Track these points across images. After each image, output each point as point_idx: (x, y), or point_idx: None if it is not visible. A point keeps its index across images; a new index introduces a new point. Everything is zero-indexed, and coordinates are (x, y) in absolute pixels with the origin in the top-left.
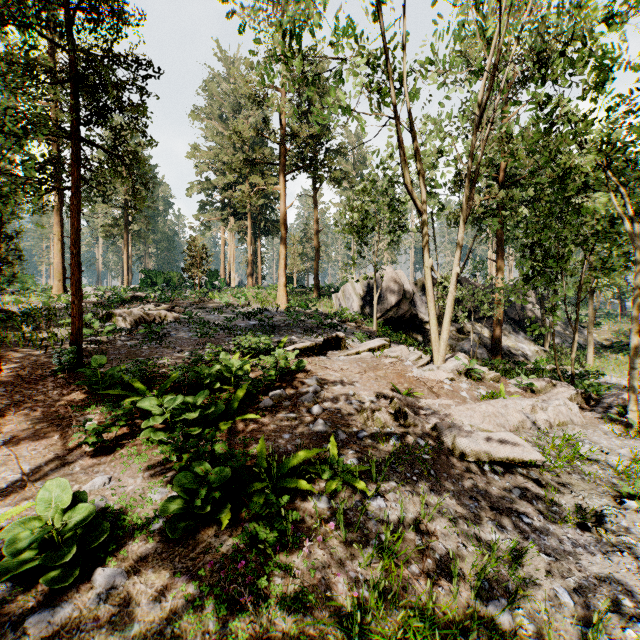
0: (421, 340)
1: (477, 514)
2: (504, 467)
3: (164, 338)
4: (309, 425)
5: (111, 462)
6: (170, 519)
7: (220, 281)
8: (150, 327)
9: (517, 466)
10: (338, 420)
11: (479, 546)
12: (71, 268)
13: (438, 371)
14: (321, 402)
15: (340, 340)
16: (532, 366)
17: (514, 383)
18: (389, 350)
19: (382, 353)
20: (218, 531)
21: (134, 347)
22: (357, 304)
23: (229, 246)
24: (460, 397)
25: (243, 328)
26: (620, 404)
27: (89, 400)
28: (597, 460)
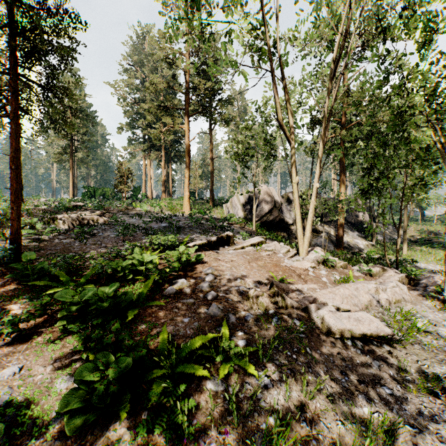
0: (287, 237)
1: (348, 388)
2: (363, 341)
3: (94, 237)
4: (205, 309)
5: (26, 350)
6: (70, 413)
7: (142, 195)
8: (82, 228)
9: (372, 340)
10: (229, 304)
11: (355, 422)
12: (11, 180)
13: (303, 261)
14: (215, 288)
15: (229, 238)
16: (365, 255)
17: (357, 269)
18: (266, 245)
19: (261, 247)
20: (117, 423)
21: (68, 244)
22: (241, 211)
23: (148, 169)
24: (322, 282)
25: (156, 229)
26: (434, 284)
27: (19, 290)
28: (429, 331)
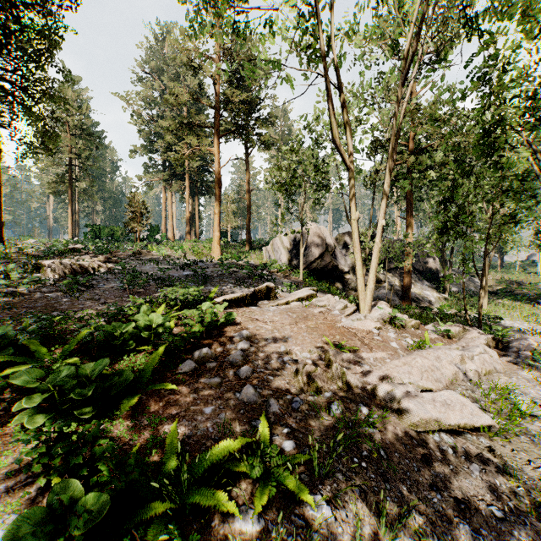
0: (341, 288)
1: (444, 513)
2: (453, 434)
3: (91, 289)
4: (236, 393)
5: None
6: None
7: (161, 235)
8: (76, 278)
9: (465, 431)
10: (269, 384)
11: None
12: None
13: (366, 321)
14: (250, 361)
15: (270, 290)
16: (437, 311)
17: (431, 329)
18: (317, 299)
19: (311, 302)
20: None
21: (54, 299)
22: (285, 256)
23: (169, 204)
24: (391, 348)
25: (176, 278)
26: (529, 348)
27: None
28: (535, 415)
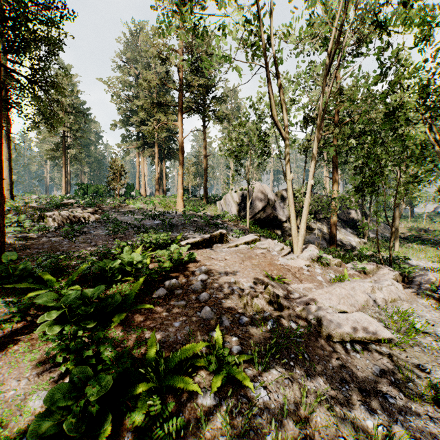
0: (280, 234)
1: (350, 398)
2: (361, 344)
3: (84, 235)
4: (197, 312)
5: (0, 361)
6: (43, 437)
7: (136, 192)
8: (72, 226)
9: (371, 342)
10: (222, 306)
11: (359, 438)
12: None
13: (298, 259)
14: (208, 289)
15: (223, 236)
16: (357, 252)
17: (351, 267)
18: (260, 243)
19: (255, 245)
20: None
21: (56, 242)
22: (234, 209)
23: (142, 167)
24: (317, 281)
25: (149, 226)
26: (428, 282)
27: None
28: (428, 332)
